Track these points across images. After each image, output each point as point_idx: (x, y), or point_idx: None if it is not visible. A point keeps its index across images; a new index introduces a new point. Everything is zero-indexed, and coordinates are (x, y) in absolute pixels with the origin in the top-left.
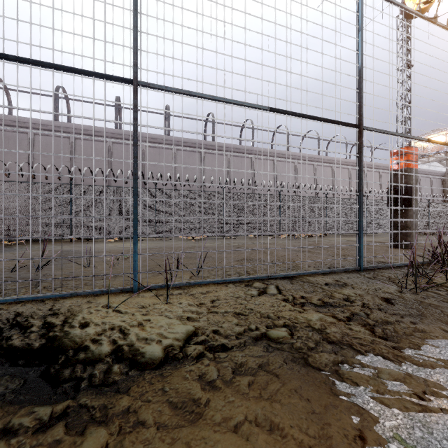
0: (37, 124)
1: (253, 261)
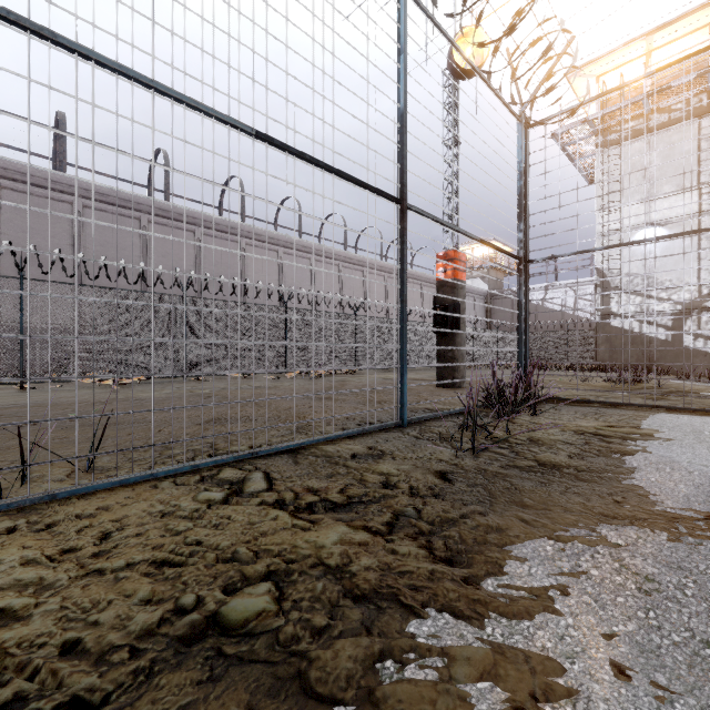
0: None
1: (232, 423)
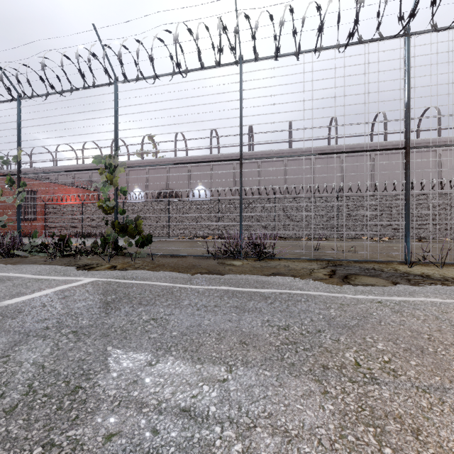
0: (238, 156)
1: None
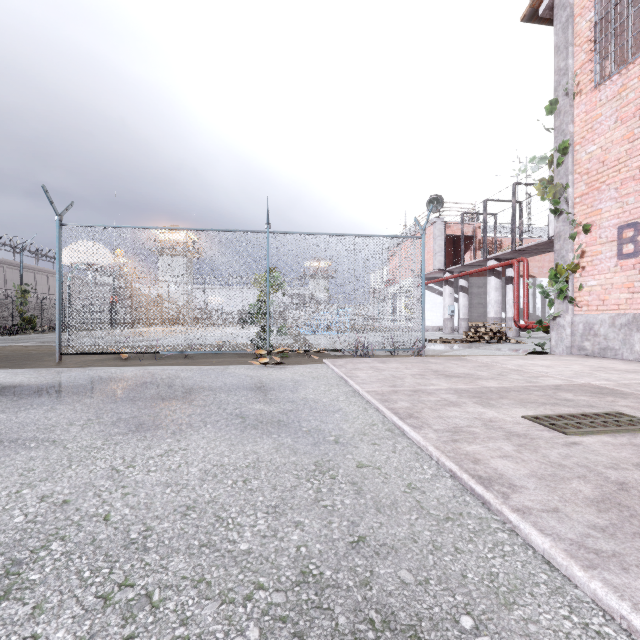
0: None
1: None
